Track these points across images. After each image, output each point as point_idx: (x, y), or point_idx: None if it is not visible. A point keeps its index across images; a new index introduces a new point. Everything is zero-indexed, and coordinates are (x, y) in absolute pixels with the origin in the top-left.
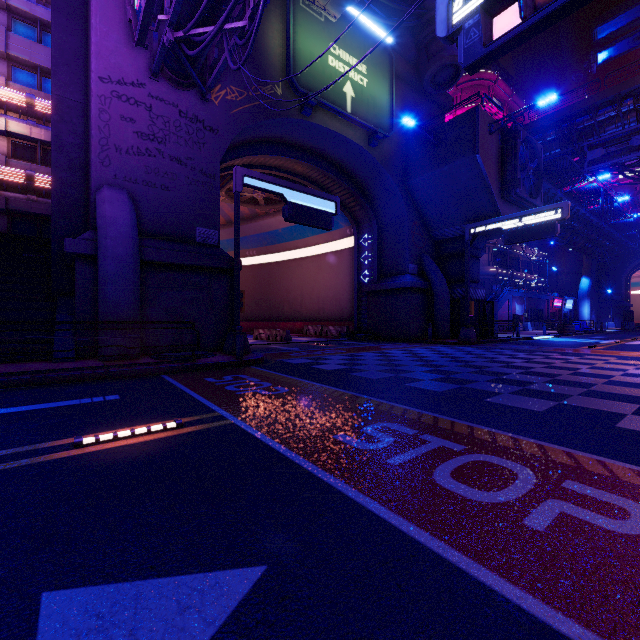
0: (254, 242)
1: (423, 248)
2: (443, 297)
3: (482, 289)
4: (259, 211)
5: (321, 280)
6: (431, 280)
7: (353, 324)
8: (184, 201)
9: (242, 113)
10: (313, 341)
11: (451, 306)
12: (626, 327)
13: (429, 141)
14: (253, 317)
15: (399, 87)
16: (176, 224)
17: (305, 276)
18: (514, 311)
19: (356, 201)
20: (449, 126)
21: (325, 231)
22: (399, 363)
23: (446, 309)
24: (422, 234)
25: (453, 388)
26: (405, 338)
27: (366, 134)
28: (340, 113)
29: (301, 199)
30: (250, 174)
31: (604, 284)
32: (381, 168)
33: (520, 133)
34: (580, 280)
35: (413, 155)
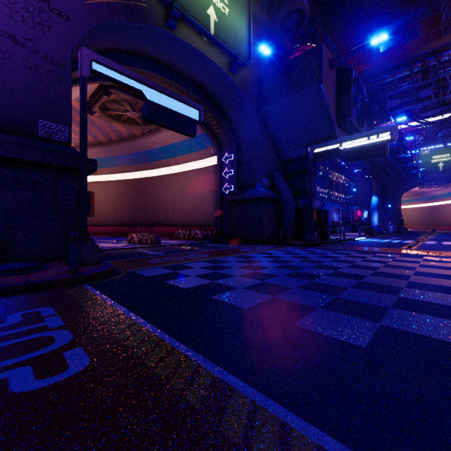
0: (133, 160)
1: (273, 166)
2: (290, 206)
3: (318, 200)
4: (136, 132)
5: (190, 192)
6: (280, 192)
7: (216, 229)
8: (21, 87)
9: (99, 6)
10: (180, 244)
11: (296, 214)
12: (400, 230)
13: (280, 73)
14: (133, 223)
15: (255, 27)
16: (9, 112)
17: (176, 189)
18: (333, 219)
19: (219, 124)
20: (297, 60)
21: (193, 151)
22: (266, 272)
23: (292, 216)
24: (273, 154)
25: (375, 333)
26: (260, 240)
27: (227, 60)
28: (204, 33)
29: (163, 100)
30: (100, 60)
31: (386, 201)
32: (240, 93)
33: (353, 71)
34: (371, 198)
35: (266, 86)
